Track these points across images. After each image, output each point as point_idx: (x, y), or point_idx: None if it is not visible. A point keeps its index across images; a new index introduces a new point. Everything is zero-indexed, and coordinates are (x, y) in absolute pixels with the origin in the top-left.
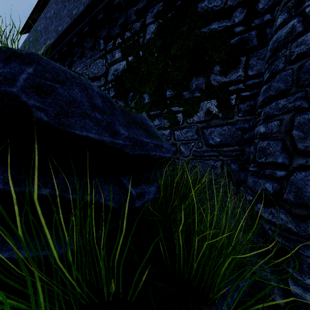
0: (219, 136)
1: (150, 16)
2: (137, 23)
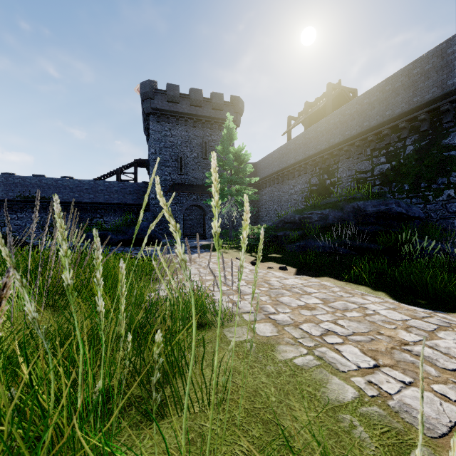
0: (455, 208)
1: (409, 141)
2: (399, 143)
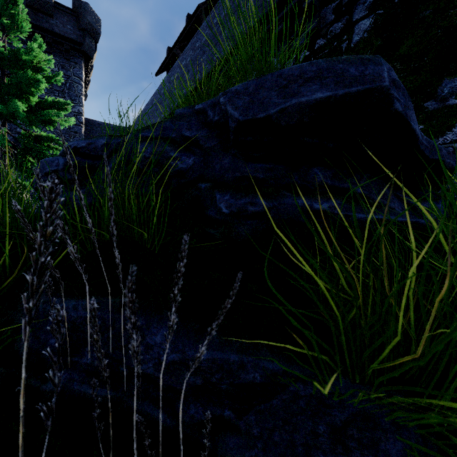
0: None
1: (361, 9)
2: (338, 23)
